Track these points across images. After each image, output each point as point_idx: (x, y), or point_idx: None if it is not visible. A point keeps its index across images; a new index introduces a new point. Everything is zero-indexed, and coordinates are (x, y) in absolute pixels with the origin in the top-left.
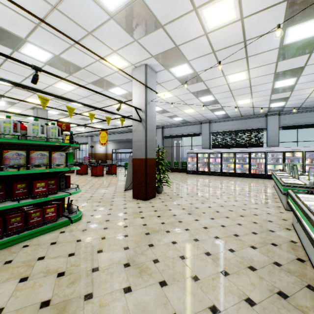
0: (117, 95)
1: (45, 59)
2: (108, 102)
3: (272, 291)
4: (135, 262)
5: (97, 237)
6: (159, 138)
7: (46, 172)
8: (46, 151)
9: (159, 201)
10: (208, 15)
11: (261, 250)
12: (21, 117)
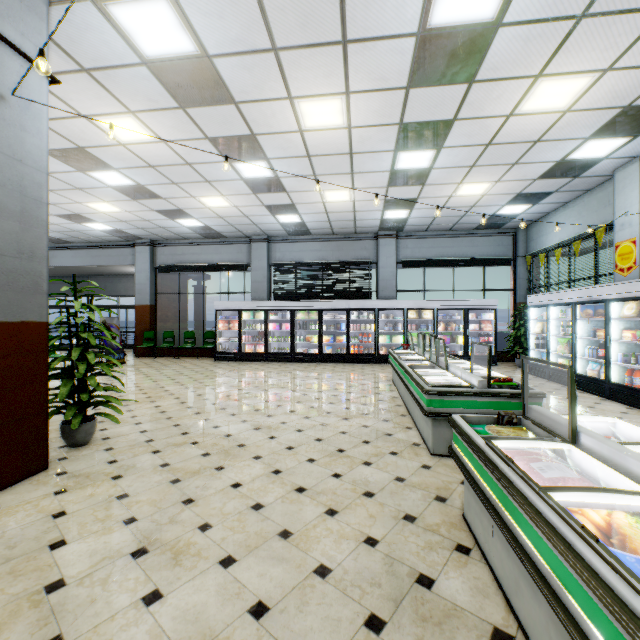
0: None
1: None
2: None
3: None
4: None
5: None
6: (144, 271)
7: None
8: None
9: (44, 491)
10: None
11: None
12: None
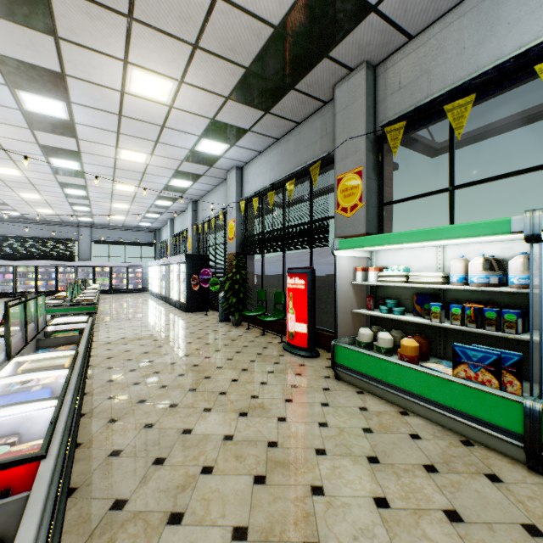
0: None
1: None
2: None
3: None
4: None
5: None
6: None
7: None
8: None
9: None
10: None
11: None
12: None
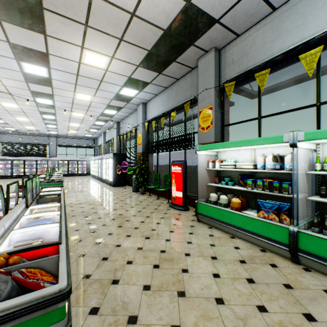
0: None
1: None
2: None
3: None
4: None
5: None
6: None
7: None
8: None
9: None
10: (4, 104)
11: None
12: None
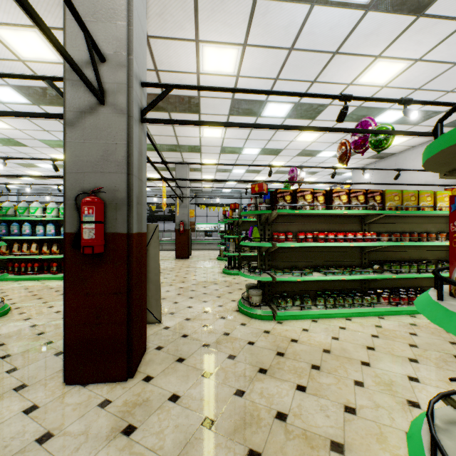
0: None
1: None
2: None
3: None
4: None
5: None
6: None
7: None
8: None
9: None
10: (34, 172)
11: None
12: None
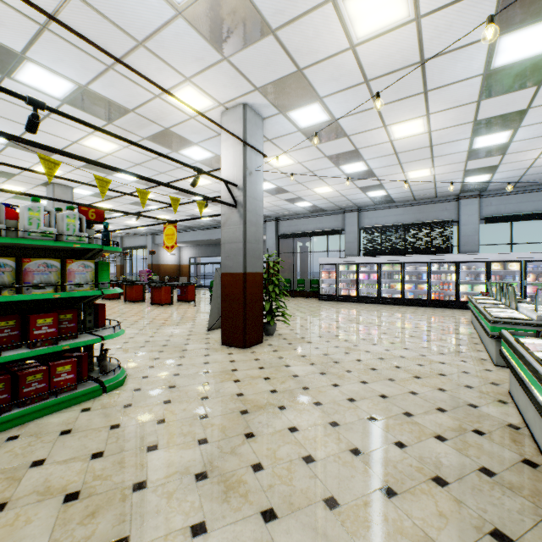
0: (196, 162)
1: (61, 92)
2: (180, 173)
3: (480, 530)
4: (218, 470)
5: (150, 420)
6: (271, 238)
7: (58, 298)
8: (56, 259)
9: (268, 350)
10: (357, 10)
11: (456, 445)
12: (26, 201)
